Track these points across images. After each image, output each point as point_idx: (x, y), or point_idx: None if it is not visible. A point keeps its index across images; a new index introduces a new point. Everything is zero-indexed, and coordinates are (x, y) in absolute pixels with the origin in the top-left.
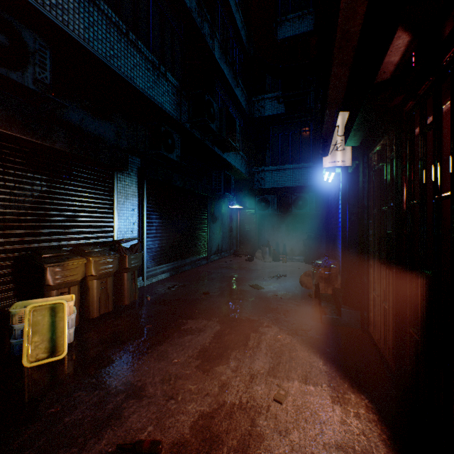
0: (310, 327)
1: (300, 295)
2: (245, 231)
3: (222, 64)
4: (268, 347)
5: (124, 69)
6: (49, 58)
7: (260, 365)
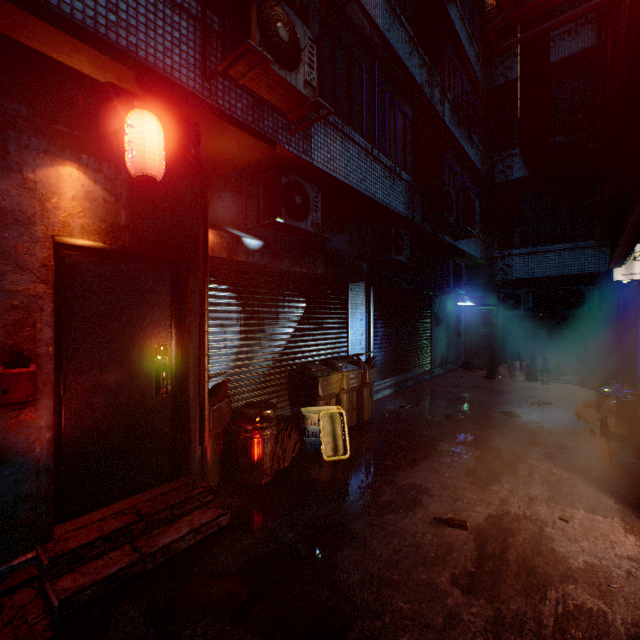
0: (594, 467)
1: (576, 430)
2: (478, 336)
3: (453, 127)
4: (542, 478)
5: (369, 188)
6: (319, 201)
7: (537, 492)
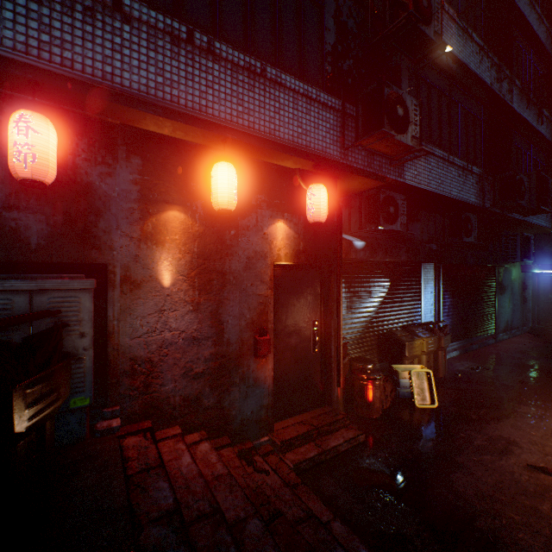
0: None
1: None
2: (548, 303)
3: (521, 109)
4: None
5: (445, 188)
6: (405, 206)
7: None
